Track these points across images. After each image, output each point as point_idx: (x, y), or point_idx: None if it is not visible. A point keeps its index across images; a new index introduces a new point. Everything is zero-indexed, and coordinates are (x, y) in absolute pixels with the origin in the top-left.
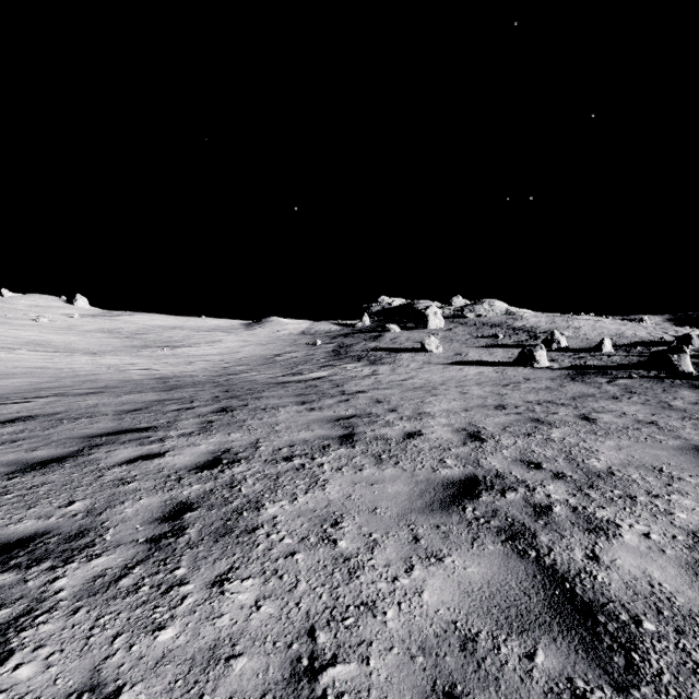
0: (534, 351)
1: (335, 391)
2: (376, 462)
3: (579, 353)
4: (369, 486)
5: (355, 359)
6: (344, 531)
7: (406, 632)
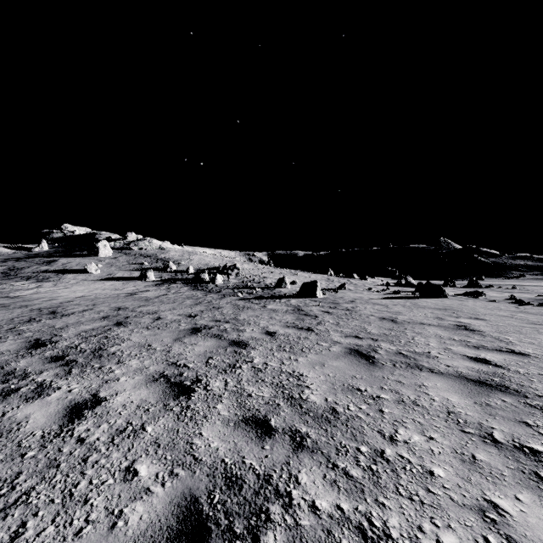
0: (147, 272)
1: (3, 296)
2: (18, 308)
3: (178, 273)
4: (13, 311)
5: (24, 279)
6: (2, 314)
7: (14, 317)
